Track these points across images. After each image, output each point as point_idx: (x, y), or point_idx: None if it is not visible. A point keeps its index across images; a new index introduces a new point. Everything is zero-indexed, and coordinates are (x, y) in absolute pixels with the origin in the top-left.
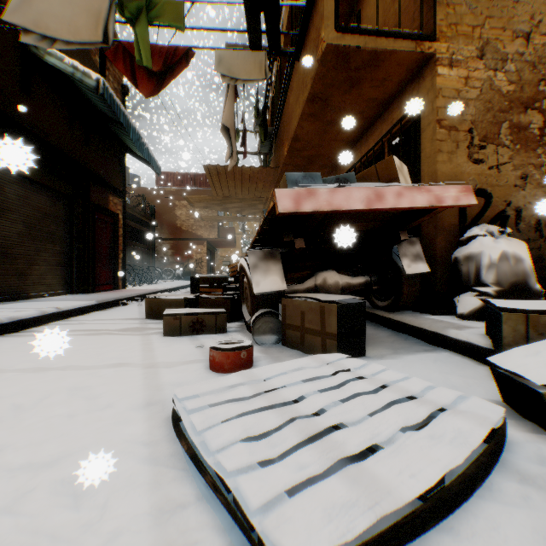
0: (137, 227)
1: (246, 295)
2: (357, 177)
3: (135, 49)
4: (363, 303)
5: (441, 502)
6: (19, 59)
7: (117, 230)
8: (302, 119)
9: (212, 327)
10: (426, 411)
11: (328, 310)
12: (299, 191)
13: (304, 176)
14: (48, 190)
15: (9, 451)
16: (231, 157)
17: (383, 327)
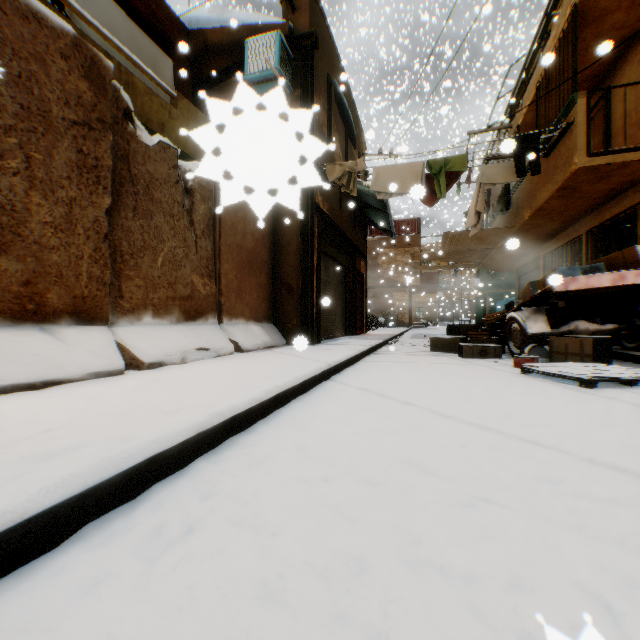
0: None
1: (514, 335)
2: (604, 257)
3: (436, 189)
4: (608, 339)
5: (631, 380)
6: (338, 189)
7: (363, 287)
8: (548, 199)
9: (492, 354)
10: (636, 372)
11: (584, 342)
12: (565, 279)
13: (567, 268)
14: (339, 265)
15: (475, 374)
16: (473, 226)
17: (629, 362)
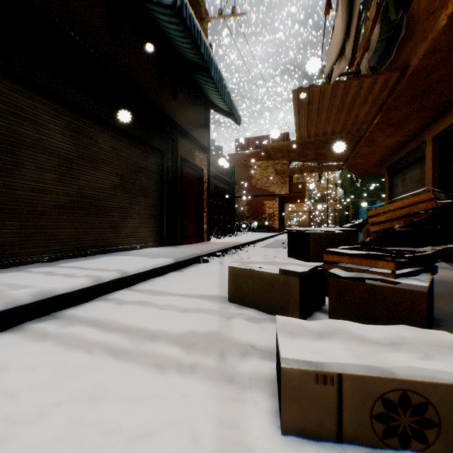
0: (220, 185)
1: None
2: None
3: None
4: None
5: None
6: None
7: (202, 185)
8: None
9: None
10: None
11: None
12: None
13: None
14: (139, 144)
15: None
16: (338, 59)
17: None
